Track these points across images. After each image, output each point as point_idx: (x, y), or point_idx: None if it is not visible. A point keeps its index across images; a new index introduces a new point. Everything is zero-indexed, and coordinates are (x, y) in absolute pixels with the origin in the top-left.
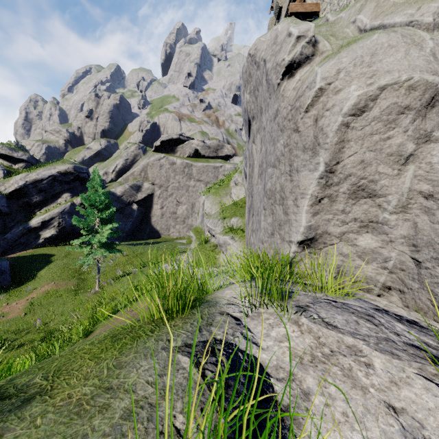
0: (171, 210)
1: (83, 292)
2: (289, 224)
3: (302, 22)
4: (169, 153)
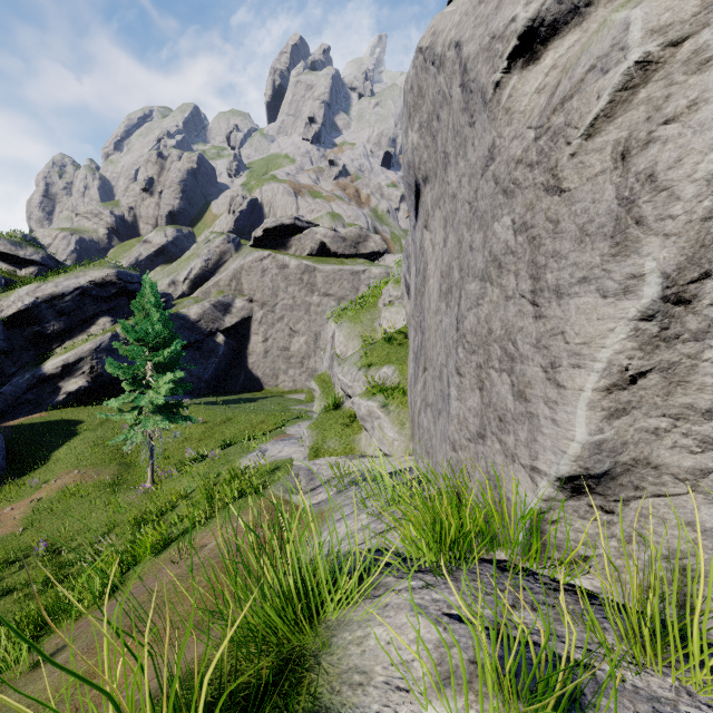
0: (280, 344)
1: (126, 489)
2: (532, 426)
3: None
4: (277, 250)
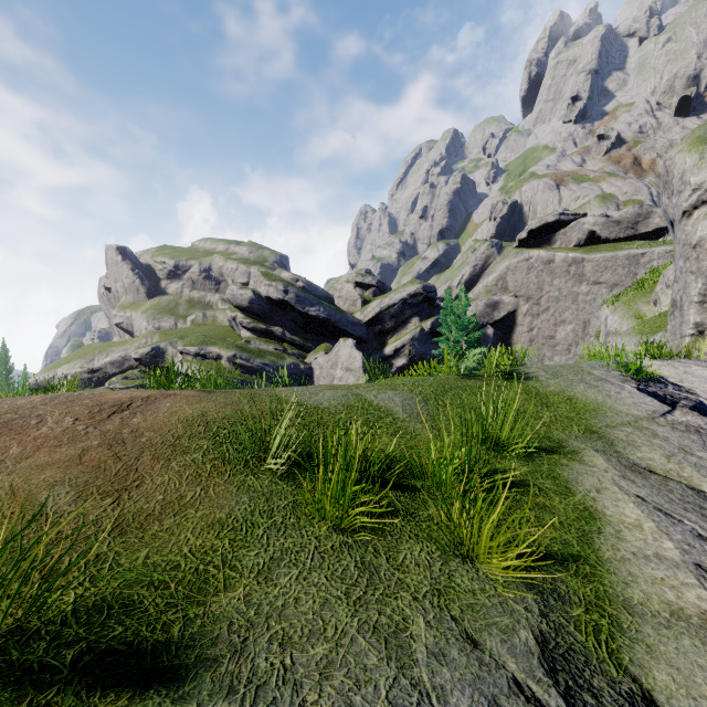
0: (545, 333)
1: None
2: (684, 323)
3: (703, 169)
4: (540, 247)
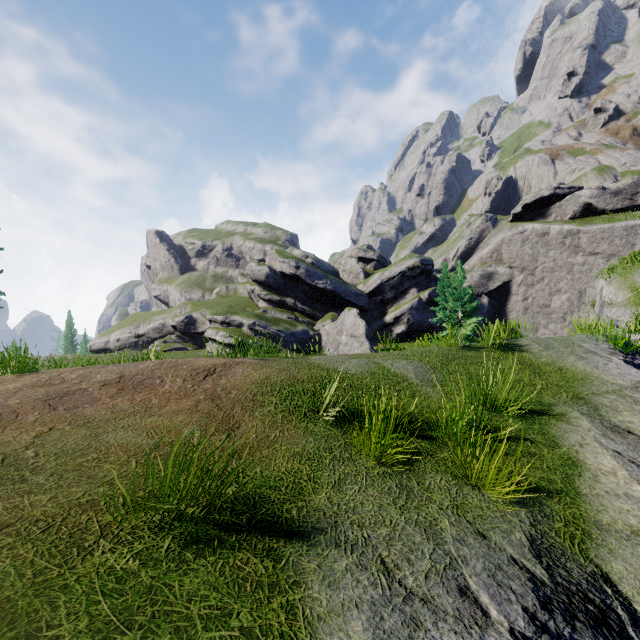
0: (539, 302)
1: None
2: None
3: None
4: (535, 220)
